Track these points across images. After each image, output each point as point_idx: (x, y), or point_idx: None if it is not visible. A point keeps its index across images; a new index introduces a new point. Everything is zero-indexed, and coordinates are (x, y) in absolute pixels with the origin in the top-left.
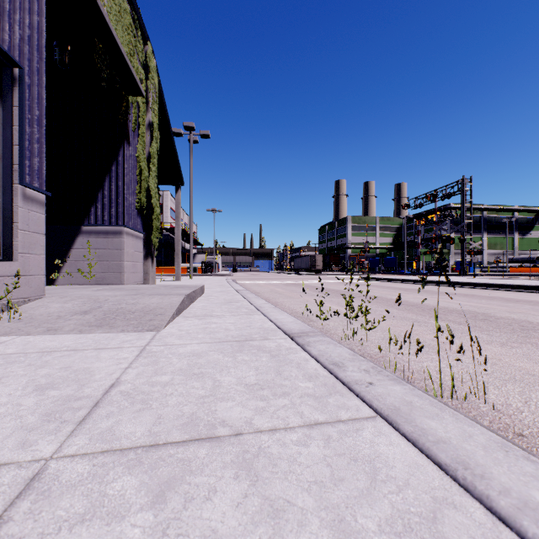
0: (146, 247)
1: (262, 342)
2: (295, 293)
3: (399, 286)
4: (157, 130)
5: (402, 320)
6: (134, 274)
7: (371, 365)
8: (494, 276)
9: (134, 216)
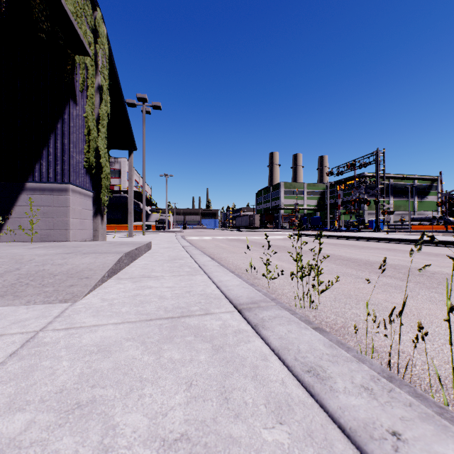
0: (96, 205)
1: (202, 319)
2: (237, 248)
3: (328, 241)
4: (106, 93)
5: (344, 276)
6: (82, 231)
7: (369, 374)
8: (403, 232)
9: (82, 174)
